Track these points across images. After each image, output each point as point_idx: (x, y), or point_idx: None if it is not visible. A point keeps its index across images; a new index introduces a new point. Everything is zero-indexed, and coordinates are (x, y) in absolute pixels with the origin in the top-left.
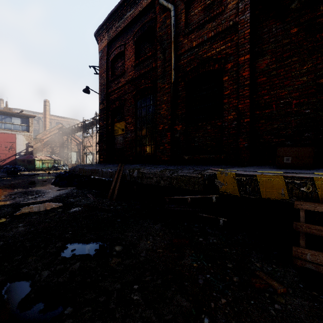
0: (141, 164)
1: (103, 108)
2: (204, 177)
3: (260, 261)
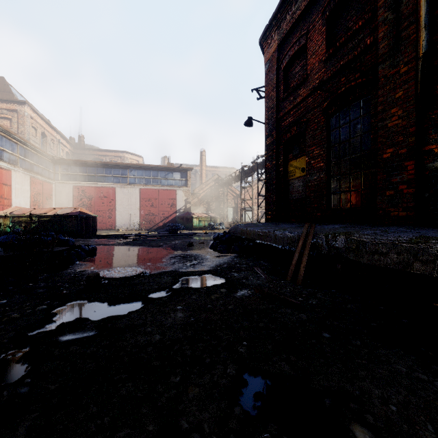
0: (340, 224)
1: (271, 142)
2: None
3: None
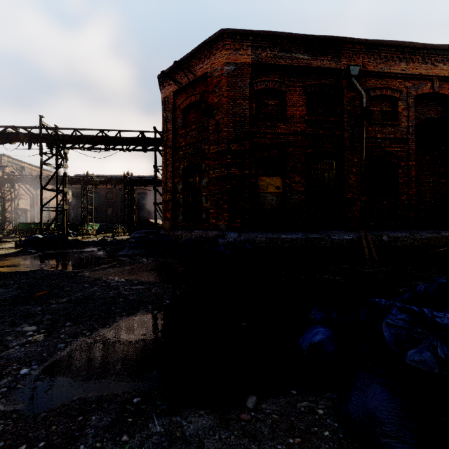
0: (328, 230)
1: (241, 150)
2: (445, 237)
3: None
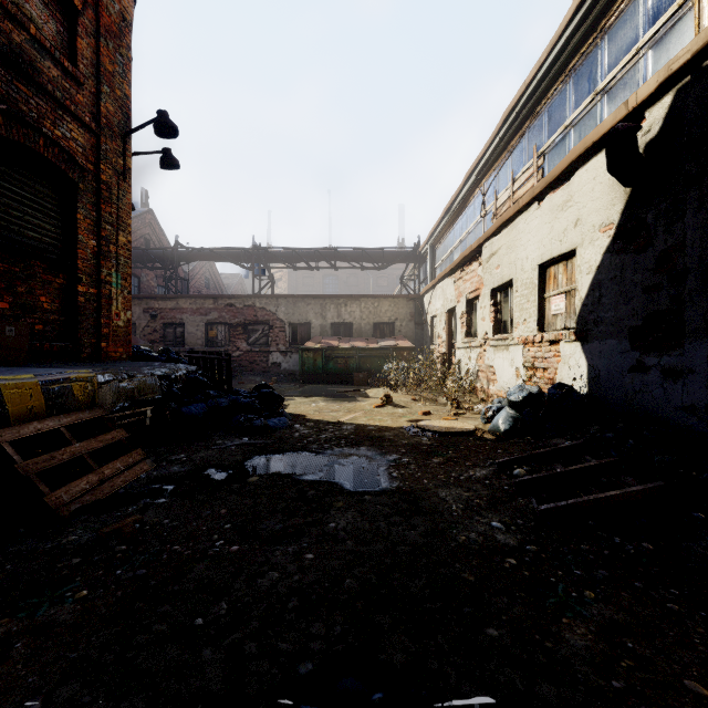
0: None
1: None
2: None
3: (53, 539)
